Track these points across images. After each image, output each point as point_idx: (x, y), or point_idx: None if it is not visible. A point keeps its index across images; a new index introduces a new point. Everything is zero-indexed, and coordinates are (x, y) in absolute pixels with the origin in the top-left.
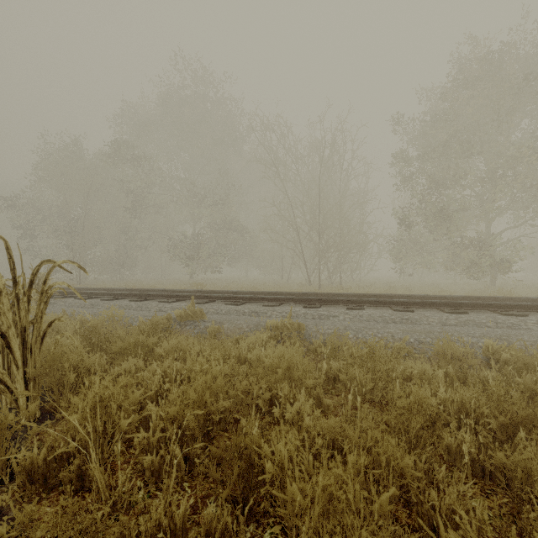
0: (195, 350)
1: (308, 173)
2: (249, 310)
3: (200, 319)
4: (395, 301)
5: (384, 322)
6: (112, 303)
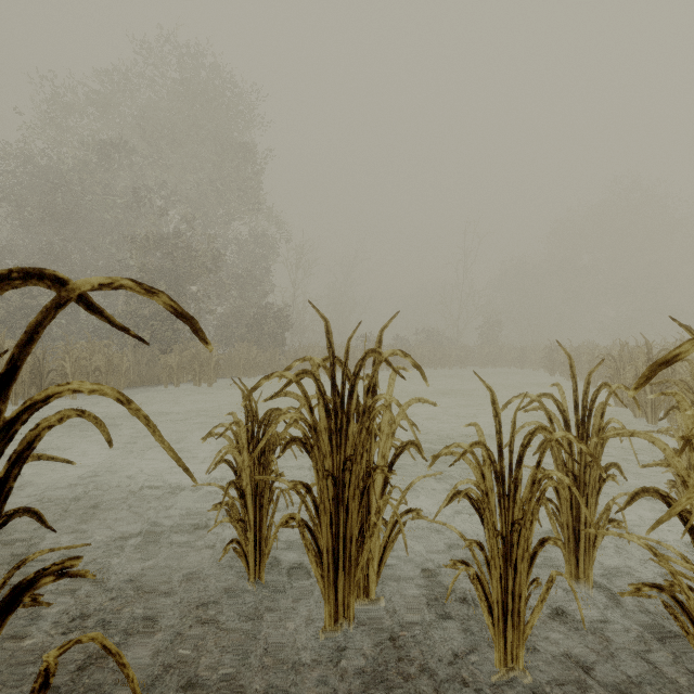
0: None
1: None
2: None
3: None
4: None
5: None
6: None
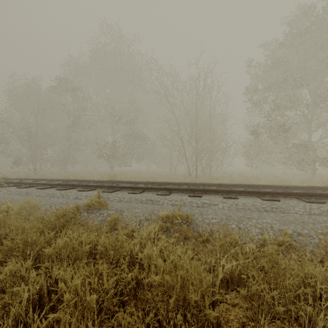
0: (87, 249)
1: (188, 101)
2: (145, 198)
3: (105, 207)
4: (262, 191)
5: (257, 210)
6: (42, 191)
